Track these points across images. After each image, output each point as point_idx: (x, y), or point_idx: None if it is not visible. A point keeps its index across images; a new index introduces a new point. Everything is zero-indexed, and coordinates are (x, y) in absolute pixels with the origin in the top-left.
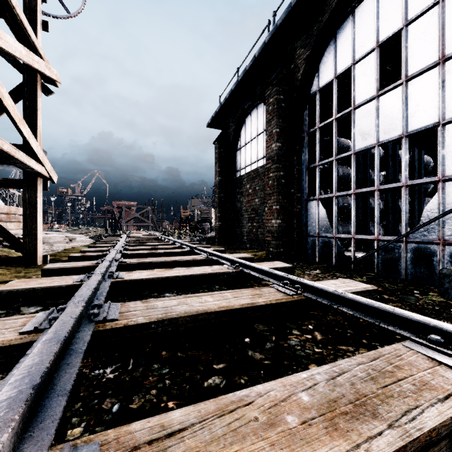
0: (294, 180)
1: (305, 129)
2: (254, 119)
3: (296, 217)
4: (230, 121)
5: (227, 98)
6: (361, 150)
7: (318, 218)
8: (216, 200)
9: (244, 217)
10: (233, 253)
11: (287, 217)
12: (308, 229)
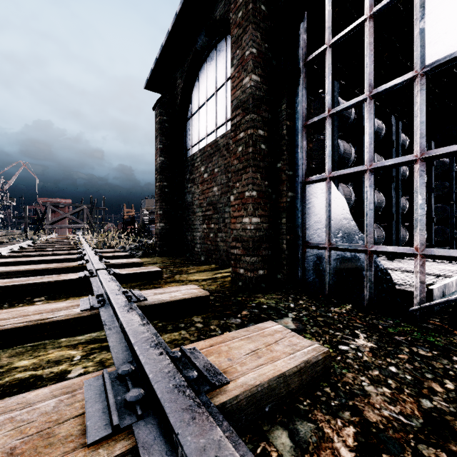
0: (283, 146)
1: (301, 55)
2: (211, 67)
3: (286, 212)
4: (177, 77)
5: (169, 31)
6: (446, 59)
7: (330, 214)
8: (157, 190)
9: (196, 215)
10: (176, 274)
11: (269, 212)
12: (306, 234)
